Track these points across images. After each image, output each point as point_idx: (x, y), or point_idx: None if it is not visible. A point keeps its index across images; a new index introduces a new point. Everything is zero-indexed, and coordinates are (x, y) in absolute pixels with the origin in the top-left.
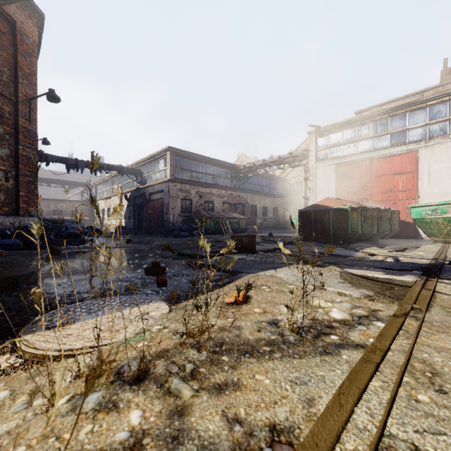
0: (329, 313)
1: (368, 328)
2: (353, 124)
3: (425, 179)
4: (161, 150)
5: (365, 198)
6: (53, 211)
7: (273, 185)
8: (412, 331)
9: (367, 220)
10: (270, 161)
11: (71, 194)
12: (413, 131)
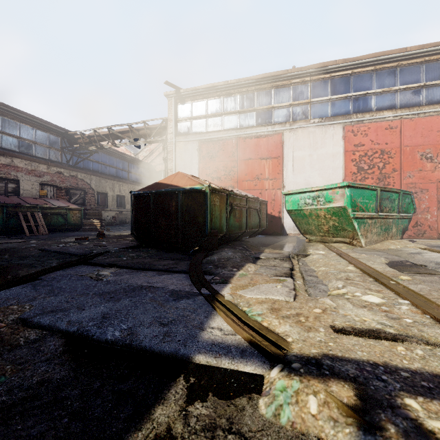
0: None
1: None
2: (218, 92)
3: (290, 166)
4: None
5: (231, 186)
6: None
7: (135, 170)
8: None
9: (234, 212)
10: (120, 130)
11: None
12: (278, 111)
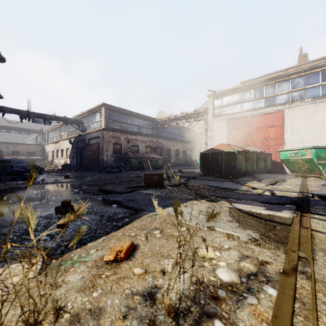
0: (216, 271)
1: (258, 298)
2: (239, 90)
3: (289, 131)
4: (97, 106)
5: (247, 144)
6: (11, 152)
7: (183, 134)
8: (308, 302)
9: (249, 161)
10: (181, 116)
11: (28, 138)
12: (280, 96)
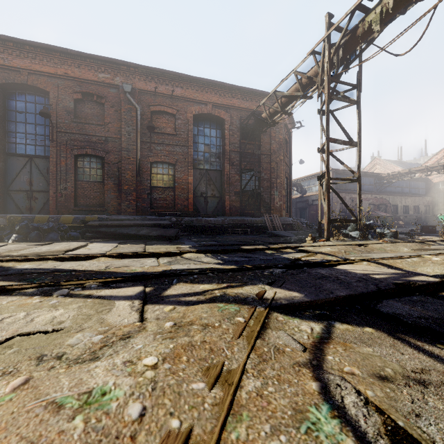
0: None
1: None
2: None
3: None
4: (324, 171)
5: None
6: None
7: (413, 186)
8: None
9: None
10: (417, 169)
11: None
12: None
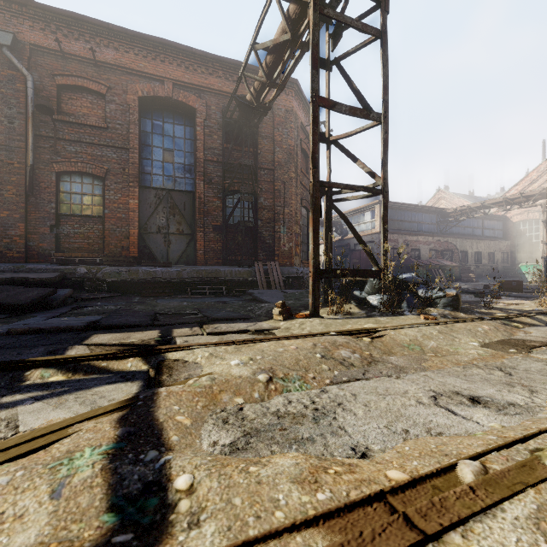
0: None
1: None
2: None
3: None
4: (369, 204)
5: None
6: None
7: (488, 226)
8: None
9: None
10: (492, 202)
11: None
12: None
